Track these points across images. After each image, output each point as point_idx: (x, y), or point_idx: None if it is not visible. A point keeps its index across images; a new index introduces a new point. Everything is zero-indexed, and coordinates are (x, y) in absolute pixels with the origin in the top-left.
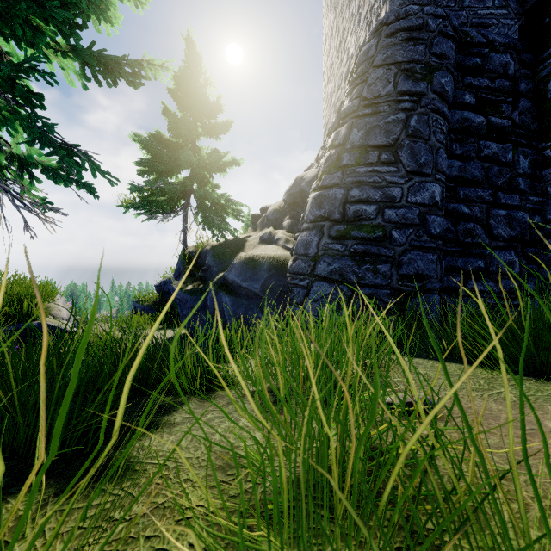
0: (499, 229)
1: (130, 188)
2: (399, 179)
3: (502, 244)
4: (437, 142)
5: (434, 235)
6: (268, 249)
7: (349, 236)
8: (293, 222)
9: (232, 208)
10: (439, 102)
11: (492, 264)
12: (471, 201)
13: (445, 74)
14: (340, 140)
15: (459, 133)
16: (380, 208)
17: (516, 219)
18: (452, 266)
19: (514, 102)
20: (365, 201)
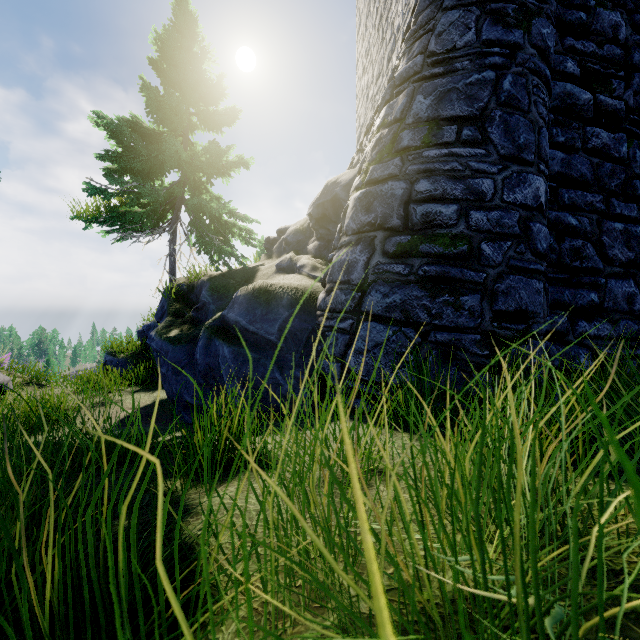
0: (615, 249)
1: (86, 189)
2: (490, 166)
3: (618, 271)
4: (540, 117)
5: (540, 252)
6: (287, 279)
7: (416, 252)
8: (321, 244)
9: (238, 228)
10: (539, 61)
11: (607, 298)
12: (577, 208)
13: (546, 23)
14: (396, 114)
15: (559, 114)
16: (462, 210)
17: (636, 236)
18: (557, 300)
19: (626, 79)
20: (439, 200)
